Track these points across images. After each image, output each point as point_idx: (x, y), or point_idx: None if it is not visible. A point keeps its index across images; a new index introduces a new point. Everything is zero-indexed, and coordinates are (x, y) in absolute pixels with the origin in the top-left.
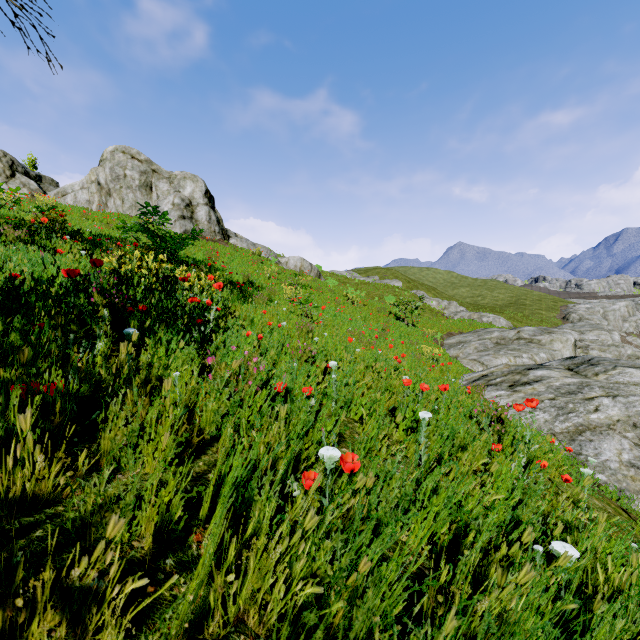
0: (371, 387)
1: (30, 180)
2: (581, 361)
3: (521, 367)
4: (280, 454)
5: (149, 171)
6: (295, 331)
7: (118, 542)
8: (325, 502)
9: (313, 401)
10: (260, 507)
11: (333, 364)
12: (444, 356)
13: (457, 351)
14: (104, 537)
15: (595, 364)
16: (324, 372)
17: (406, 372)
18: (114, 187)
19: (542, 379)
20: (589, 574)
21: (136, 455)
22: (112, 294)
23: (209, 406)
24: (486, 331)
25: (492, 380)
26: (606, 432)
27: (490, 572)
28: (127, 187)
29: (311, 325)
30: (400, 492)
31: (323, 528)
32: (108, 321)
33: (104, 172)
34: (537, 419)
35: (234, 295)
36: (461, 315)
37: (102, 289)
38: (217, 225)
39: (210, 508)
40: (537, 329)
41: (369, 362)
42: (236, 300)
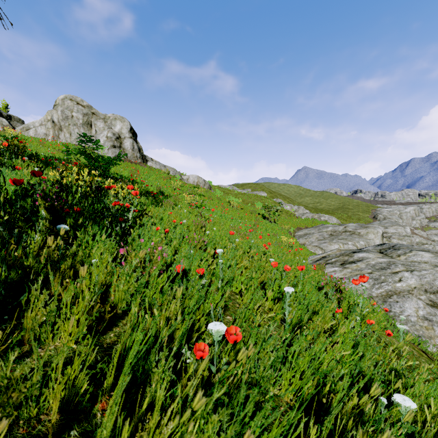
0: (247, 267)
1: (2, 118)
2: (388, 247)
3: (348, 251)
4: (178, 324)
5: (90, 113)
6: (193, 226)
7: (26, 417)
8: (213, 369)
9: (204, 280)
10: (157, 378)
11: (220, 251)
12: (296, 243)
13: (304, 240)
14: (11, 415)
15: (398, 249)
16: (213, 256)
17: (271, 255)
18: (64, 124)
19: (363, 259)
20: (418, 415)
21: (54, 331)
22: (53, 199)
23: (121, 287)
24: (323, 226)
25: (329, 260)
26: (407, 296)
27: (348, 423)
28: (73, 124)
29: (204, 222)
30: (273, 355)
31: (211, 403)
32: (49, 219)
33: (57, 113)
34: (360, 287)
35: (149, 201)
36: (306, 215)
37: (45, 195)
38: (138, 152)
39: (116, 376)
40: (357, 225)
41: (245, 249)
42: (150, 204)
